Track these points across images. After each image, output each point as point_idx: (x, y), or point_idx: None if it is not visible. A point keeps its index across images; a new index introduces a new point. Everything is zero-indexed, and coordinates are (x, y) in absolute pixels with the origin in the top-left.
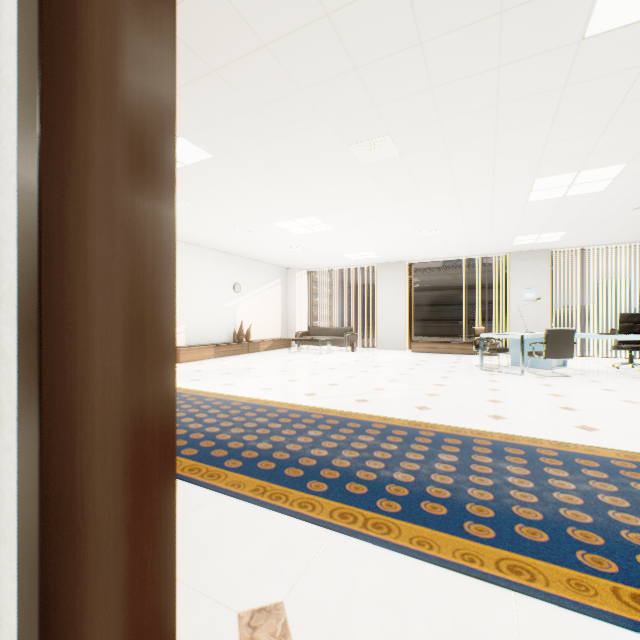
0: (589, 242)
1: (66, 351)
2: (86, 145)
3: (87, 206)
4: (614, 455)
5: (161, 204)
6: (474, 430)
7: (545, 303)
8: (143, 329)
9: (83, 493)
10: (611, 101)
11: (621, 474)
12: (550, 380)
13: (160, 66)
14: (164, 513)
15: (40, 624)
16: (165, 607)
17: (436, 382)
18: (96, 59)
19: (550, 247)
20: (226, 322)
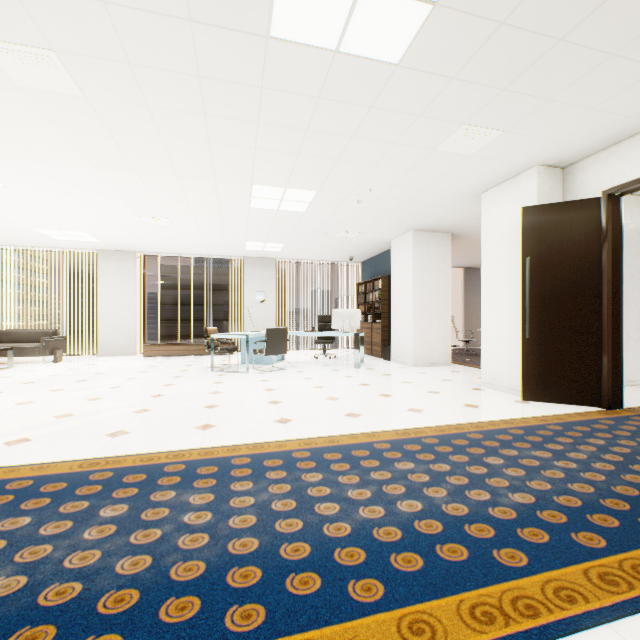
0: (302, 256)
1: None
2: None
3: None
4: (297, 446)
5: None
6: (172, 452)
7: (272, 305)
8: None
9: None
10: (301, 124)
11: (298, 467)
12: (269, 375)
13: None
14: None
15: None
16: None
17: (155, 392)
18: None
19: (276, 256)
20: None
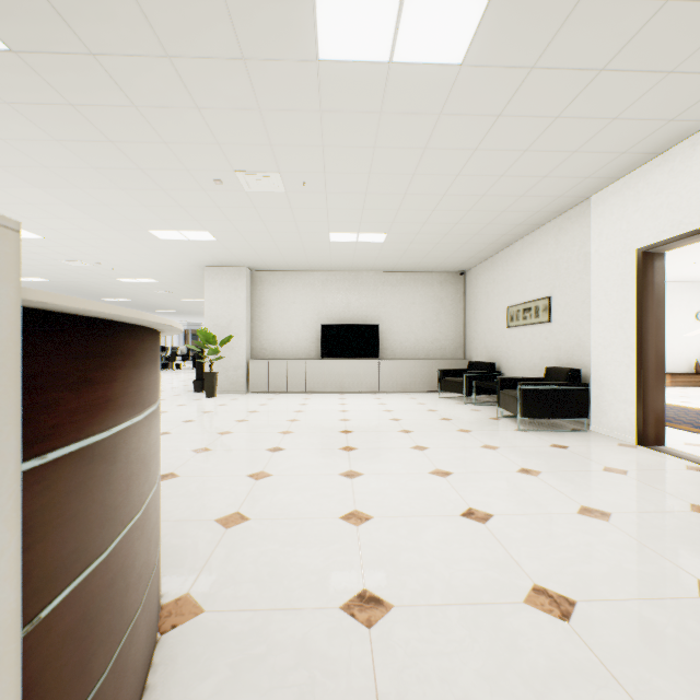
0: None
1: (645, 355)
2: (648, 322)
3: (648, 332)
4: None
5: (661, 327)
6: None
7: None
8: (657, 352)
9: (647, 378)
10: None
11: None
12: None
13: (660, 300)
14: (661, 389)
15: (642, 395)
16: (662, 408)
17: None
18: (649, 307)
19: None
20: (684, 352)
